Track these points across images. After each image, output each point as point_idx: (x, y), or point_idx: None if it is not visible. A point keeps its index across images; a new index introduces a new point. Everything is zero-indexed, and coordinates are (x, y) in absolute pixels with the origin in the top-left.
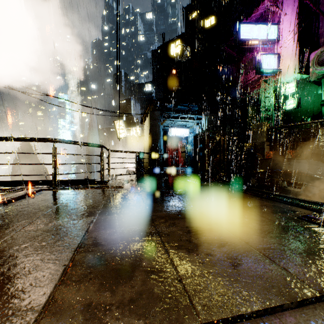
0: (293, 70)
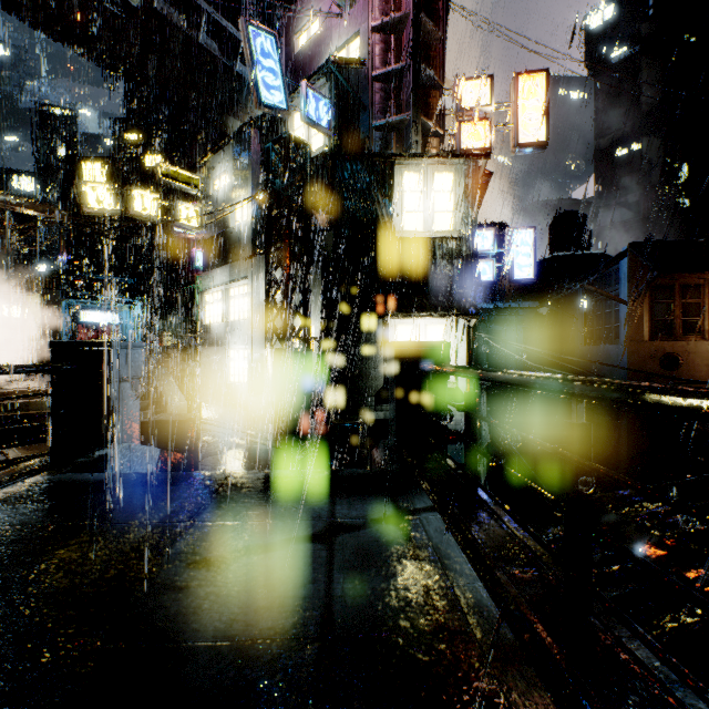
0: None
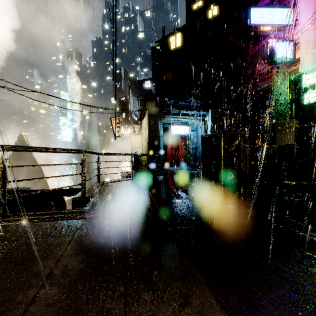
0: (314, 58)
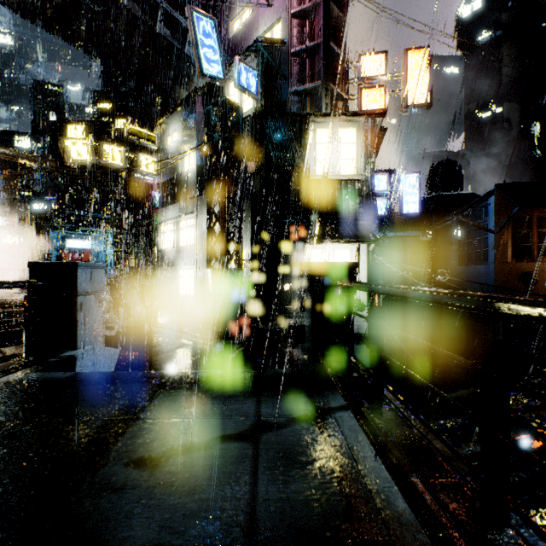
0: None
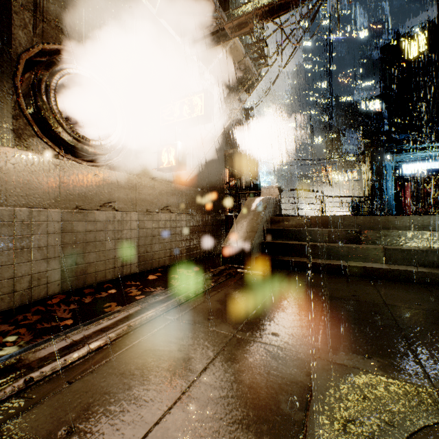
0: None
